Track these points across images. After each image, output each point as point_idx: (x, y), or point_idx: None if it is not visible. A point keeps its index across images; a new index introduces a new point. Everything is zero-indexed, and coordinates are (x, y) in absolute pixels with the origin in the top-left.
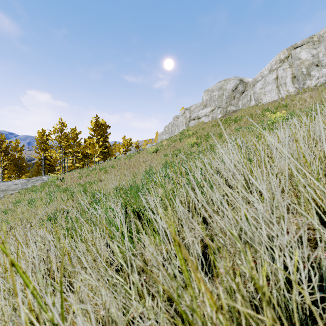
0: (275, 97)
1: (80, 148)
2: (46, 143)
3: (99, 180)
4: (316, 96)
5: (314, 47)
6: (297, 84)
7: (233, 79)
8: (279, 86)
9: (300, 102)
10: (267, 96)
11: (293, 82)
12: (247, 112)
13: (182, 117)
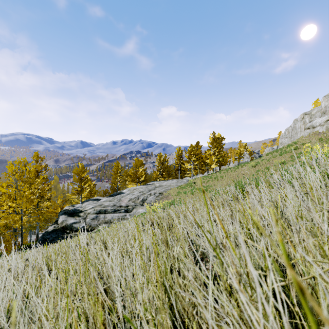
0: None
1: (201, 157)
2: (181, 156)
3: (213, 185)
4: None
5: None
6: None
7: None
8: None
9: None
10: None
11: None
12: None
13: (300, 123)
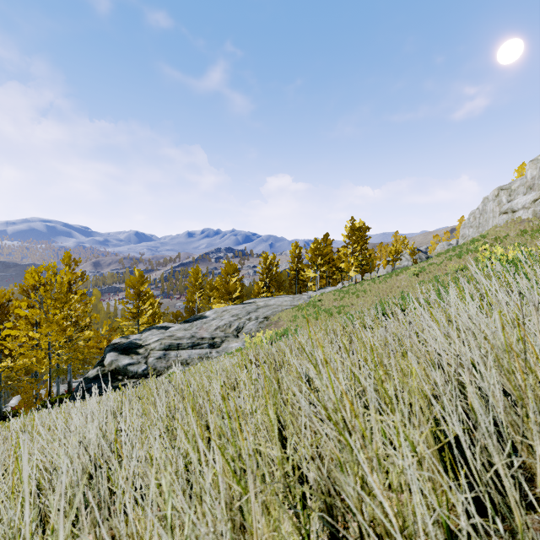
0: None
1: (333, 258)
2: (299, 257)
3: (351, 304)
4: None
5: None
6: None
7: None
8: None
9: None
10: None
11: None
12: None
13: (493, 203)
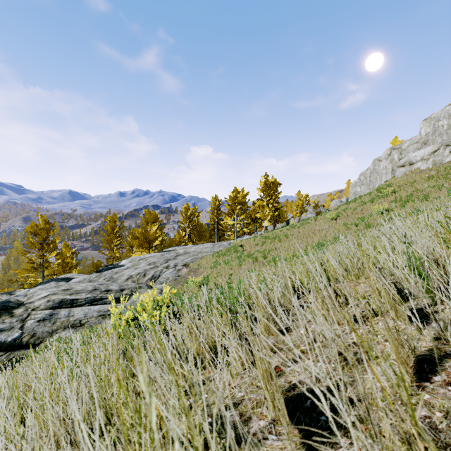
0: None
1: (248, 211)
2: (218, 209)
3: (274, 248)
4: None
5: None
6: None
7: None
8: None
9: None
10: None
11: None
12: None
13: (386, 161)
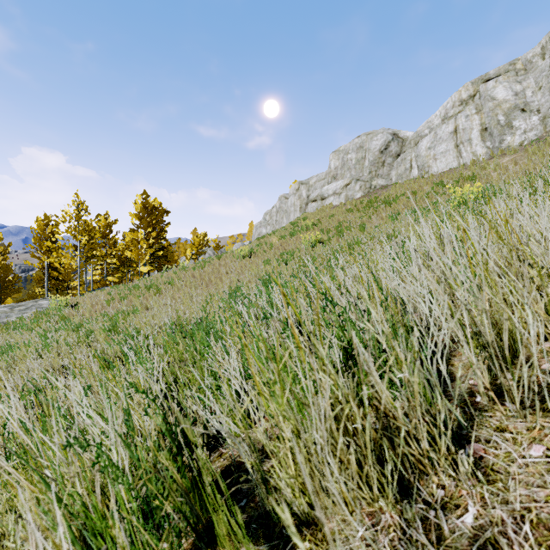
0: (452, 163)
1: (116, 249)
2: (51, 240)
3: (144, 308)
4: (525, 160)
5: (518, 80)
6: (490, 141)
7: (381, 133)
8: (459, 144)
9: (498, 172)
10: (439, 162)
11: (483, 139)
12: (406, 188)
13: (295, 197)
